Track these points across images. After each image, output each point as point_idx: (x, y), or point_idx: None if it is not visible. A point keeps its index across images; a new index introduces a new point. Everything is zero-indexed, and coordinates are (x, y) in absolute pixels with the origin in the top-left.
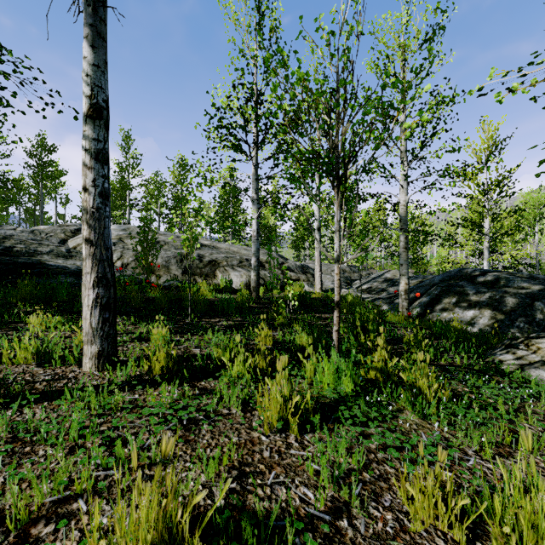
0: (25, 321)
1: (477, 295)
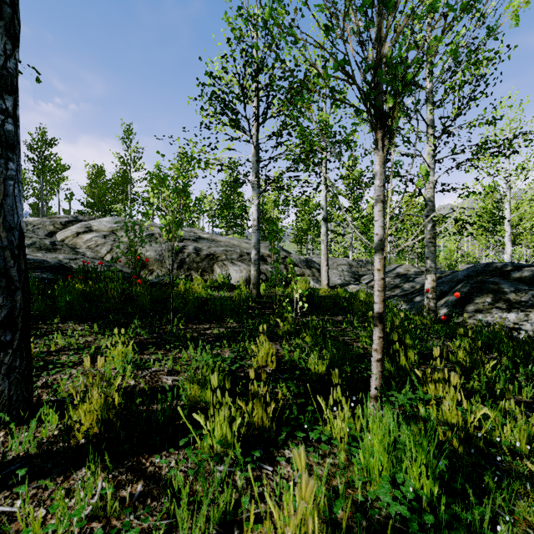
0: None
1: (517, 293)
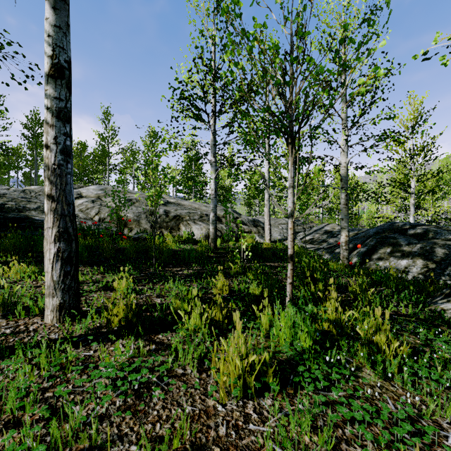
0: (3, 271)
1: (409, 245)
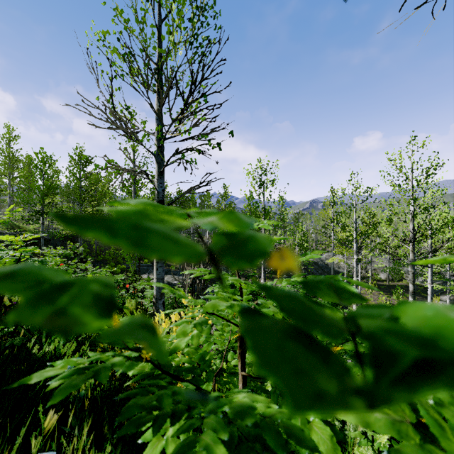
0: None
1: None
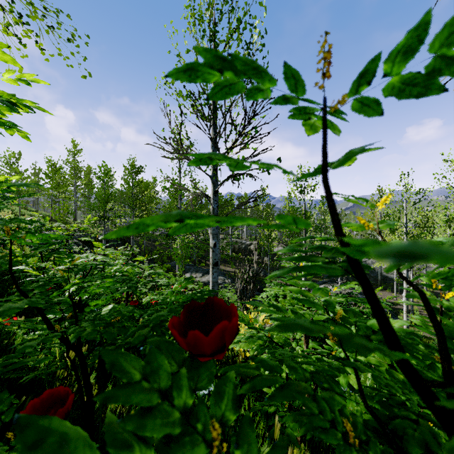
0: None
1: None
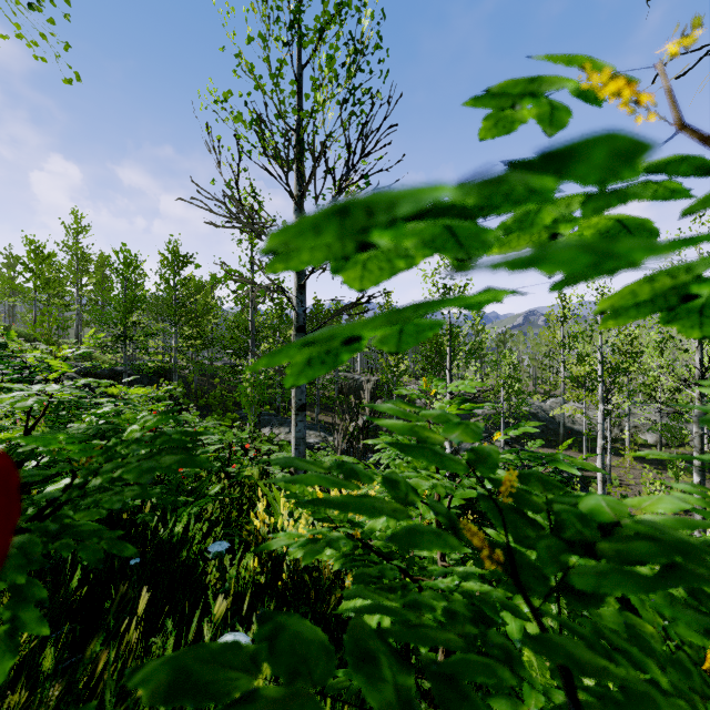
0: None
1: None
